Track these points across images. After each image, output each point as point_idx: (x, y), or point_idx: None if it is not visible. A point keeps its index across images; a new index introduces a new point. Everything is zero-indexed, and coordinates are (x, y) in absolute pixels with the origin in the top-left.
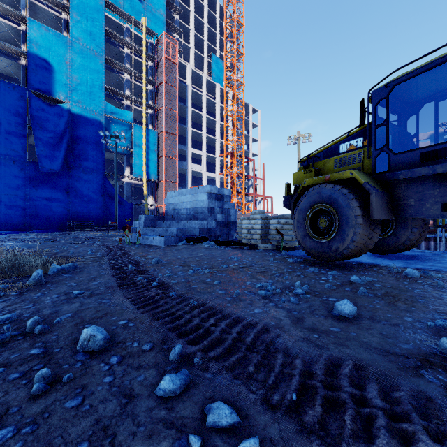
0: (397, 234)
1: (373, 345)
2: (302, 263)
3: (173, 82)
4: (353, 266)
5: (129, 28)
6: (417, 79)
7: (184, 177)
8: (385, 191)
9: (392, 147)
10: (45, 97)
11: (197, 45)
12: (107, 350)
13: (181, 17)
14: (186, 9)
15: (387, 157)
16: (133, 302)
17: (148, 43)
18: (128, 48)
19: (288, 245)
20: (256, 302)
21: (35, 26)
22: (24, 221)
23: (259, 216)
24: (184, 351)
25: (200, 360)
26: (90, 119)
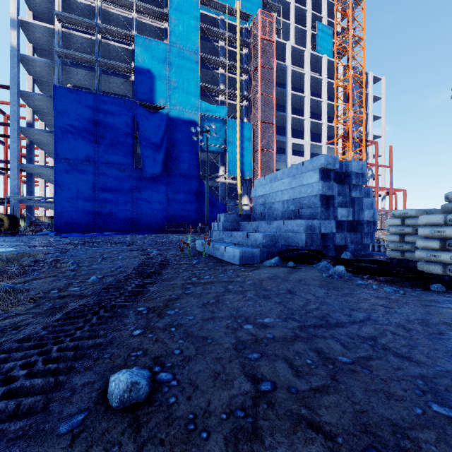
0: None
1: None
2: None
3: (270, 64)
4: None
5: (223, 19)
6: None
7: None
8: None
9: None
10: (148, 106)
11: (298, 20)
12: None
13: None
14: None
15: None
16: None
17: (243, 30)
18: (223, 40)
19: None
20: None
21: (140, 41)
22: (132, 223)
23: None
24: None
25: None
26: (186, 121)
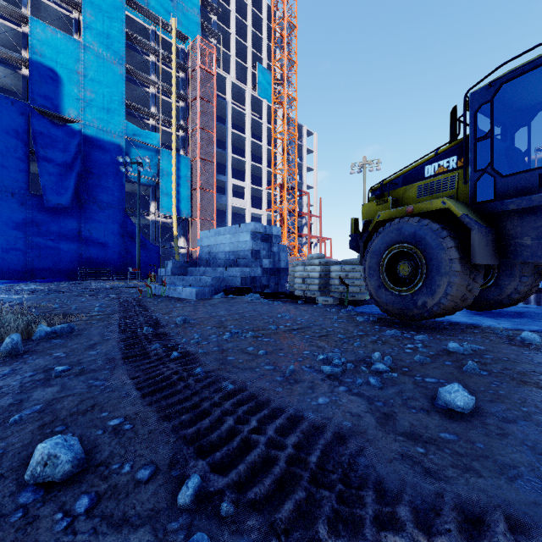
0: (500, 284)
1: (520, 470)
2: (376, 323)
3: (210, 98)
4: (446, 327)
5: (155, 30)
6: (533, 74)
7: (223, 214)
8: (489, 226)
9: (496, 168)
10: (51, 115)
11: (239, 53)
12: (75, 482)
13: (219, 19)
14: (225, 8)
15: (490, 182)
16: (138, 384)
17: (179, 50)
18: (155, 55)
19: (355, 298)
20: (320, 384)
21: (38, 28)
22: (25, 267)
23: (317, 262)
24: (204, 487)
25: (231, 506)
26: (107, 143)
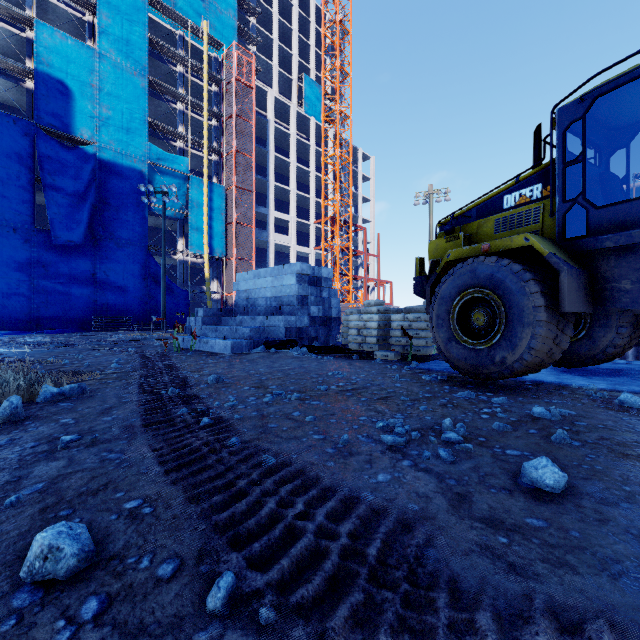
0: (593, 336)
1: (624, 565)
2: (446, 383)
3: (248, 115)
4: (529, 388)
5: (184, 36)
6: (633, 86)
7: (263, 253)
8: (581, 267)
9: (588, 198)
10: (60, 136)
11: (282, 62)
12: (82, 580)
13: (259, 22)
14: (266, 10)
15: (581, 214)
16: (161, 457)
17: (211, 58)
18: (183, 65)
19: (420, 353)
20: (379, 457)
21: (45, 32)
22: (29, 316)
23: (375, 309)
24: (240, 588)
25: (272, 611)
26: (126, 168)
